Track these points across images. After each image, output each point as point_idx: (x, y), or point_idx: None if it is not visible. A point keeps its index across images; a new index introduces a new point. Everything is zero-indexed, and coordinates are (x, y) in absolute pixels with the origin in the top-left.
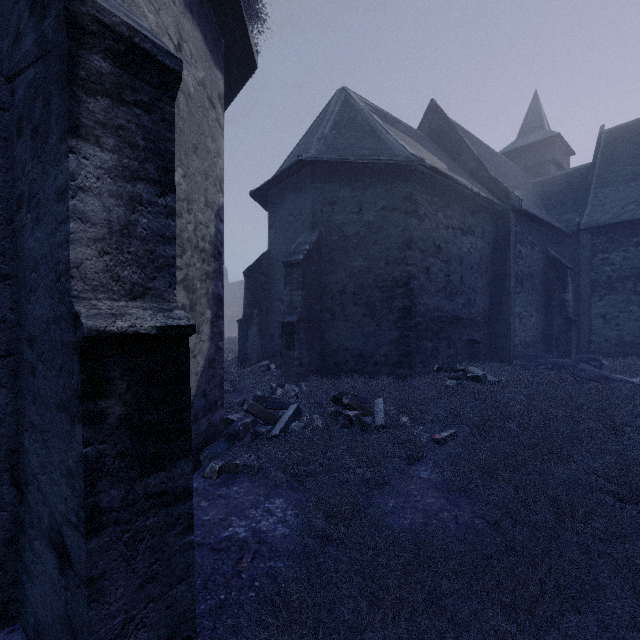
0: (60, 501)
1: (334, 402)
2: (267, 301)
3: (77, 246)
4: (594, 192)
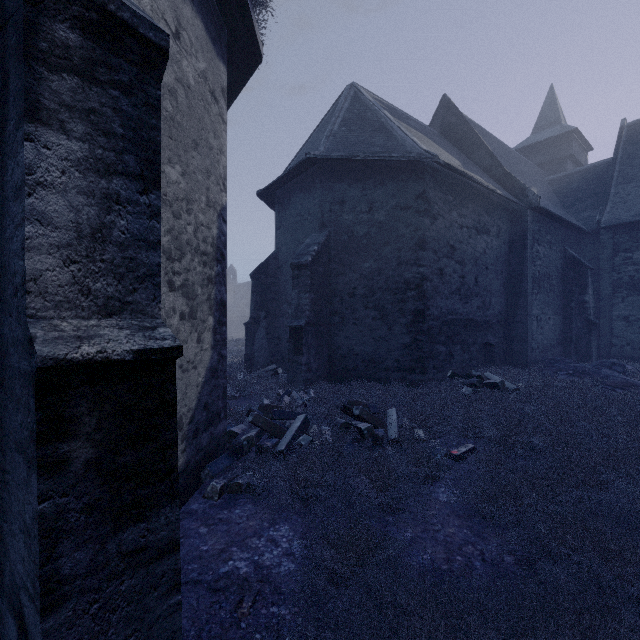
0: (18, 560)
1: (344, 412)
2: (274, 303)
3: (35, 254)
4: (615, 188)
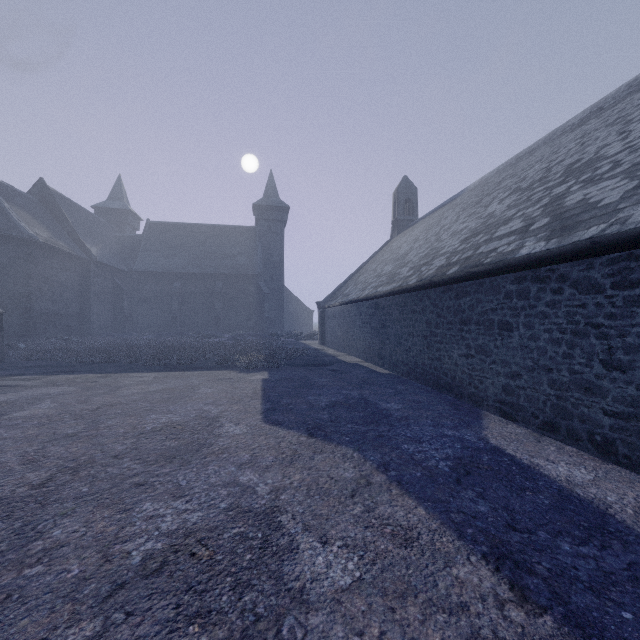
0: None
1: None
2: None
3: None
4: (141, 253)
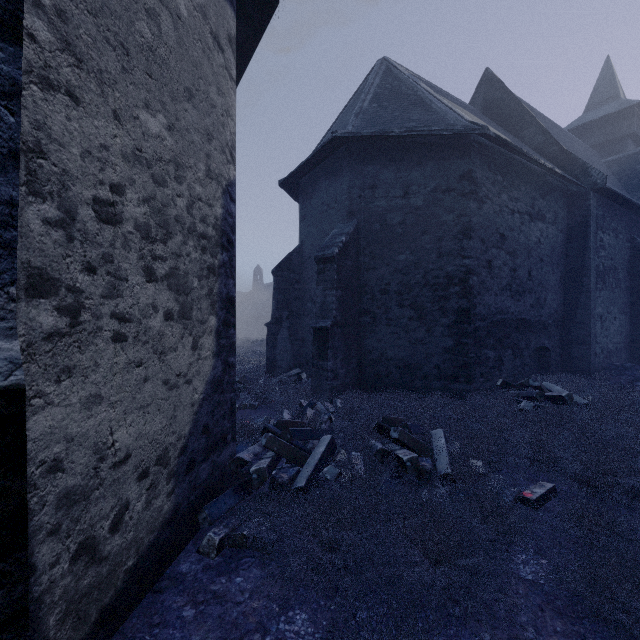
0: None
1: (378, 431)
2: (298, 302)
3: None
4: None
